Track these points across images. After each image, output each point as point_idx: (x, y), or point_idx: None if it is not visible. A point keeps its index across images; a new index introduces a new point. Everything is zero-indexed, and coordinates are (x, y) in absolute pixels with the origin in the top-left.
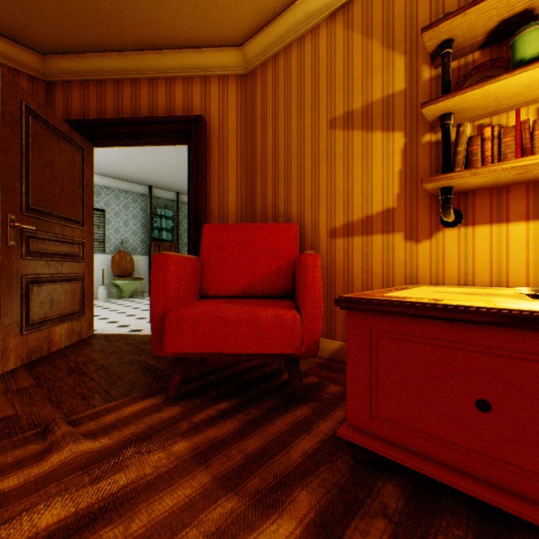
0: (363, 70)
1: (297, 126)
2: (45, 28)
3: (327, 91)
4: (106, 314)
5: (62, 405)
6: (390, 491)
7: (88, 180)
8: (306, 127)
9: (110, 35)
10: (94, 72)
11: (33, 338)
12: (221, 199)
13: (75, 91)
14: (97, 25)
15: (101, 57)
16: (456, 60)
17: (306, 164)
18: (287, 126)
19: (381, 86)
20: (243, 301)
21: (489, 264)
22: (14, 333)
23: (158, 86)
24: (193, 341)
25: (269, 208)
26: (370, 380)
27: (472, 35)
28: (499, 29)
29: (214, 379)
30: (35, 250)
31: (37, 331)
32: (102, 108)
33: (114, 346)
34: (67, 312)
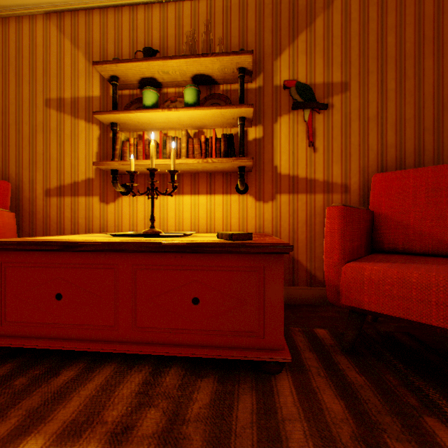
0: (73, 70)
1: (16, 94)
2: None
3: (44, 74)
4: None
5: None
6: (7, 367)
7: None
8: (25, 98)
9: None
10: None
11: None
12: None
13: None
14: None
15: None
16: (129, 90)
17: (25, 130)
18: (6, 91)
19: (85, 88)
20: None
21: (145, 219)
22: None
23: None
24: None
25: None
26: (3, 297)
27: (130, 79)
28: (144, 82)
29: None
30: None
31: None
32: None
33: None
34: None
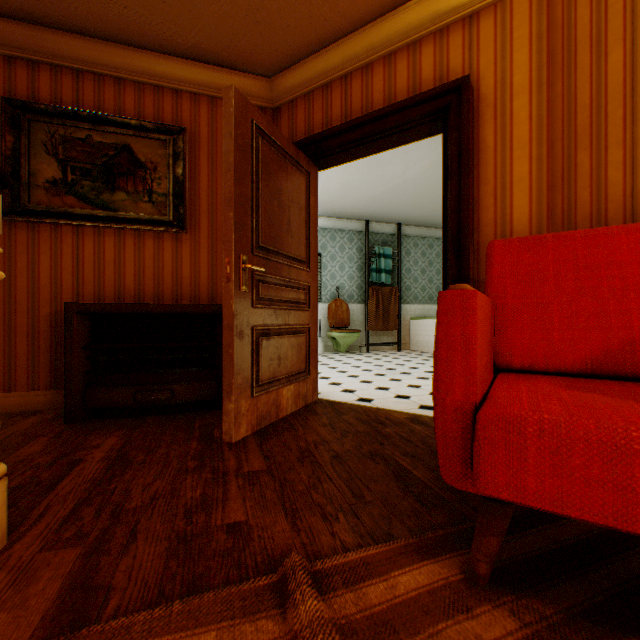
0: None
1: None
2: (272, 40)
3: None
4: (325, 372)
5: (298, 523)
6: None
7: (312, 211)
8: None
9: (338, 14)
10: (319, 76)
11: (261, 401)
12: (499, 203)
13: (299, 109)
14: (324, 6)
15: (326, 53)
16: None
17: None
18: None
19: None
20: (616, 389)
21: None
22: (245, 394)
23: (396, 62)
24: (550, 485)
25: (613, 200)
26: None
27: None
28: None
29: (547, 542)
30: (264, 297)
31: (265, 393)
32: (327, 118)
33: (343, 421)
34: (293, 371)
